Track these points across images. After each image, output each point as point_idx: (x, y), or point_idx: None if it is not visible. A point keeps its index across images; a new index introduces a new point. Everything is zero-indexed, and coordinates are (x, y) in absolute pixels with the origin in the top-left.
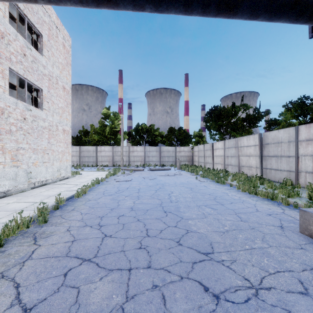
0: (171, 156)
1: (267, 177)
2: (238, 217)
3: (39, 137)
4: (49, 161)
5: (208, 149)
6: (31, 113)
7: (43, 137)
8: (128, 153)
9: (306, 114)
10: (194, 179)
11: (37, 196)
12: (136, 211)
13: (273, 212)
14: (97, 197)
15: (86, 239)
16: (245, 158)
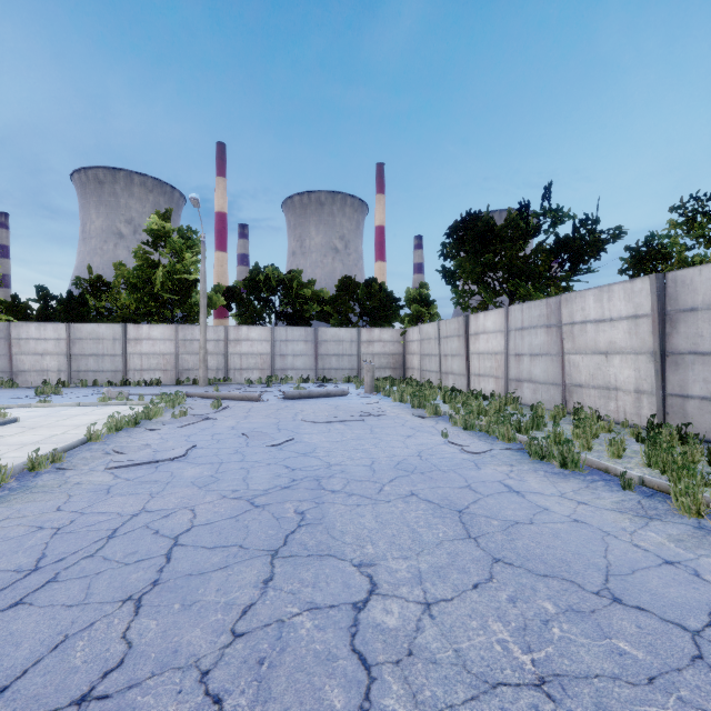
0: (347, 354)
1: (688, 426)
2: None
3: None
4: None
5: (451, 334)
6: None
7: None
8: (223, 345)
9: None
10: (438, 440)
11: None
12: None
13: None
14: None
15: None
16: (589, 359)
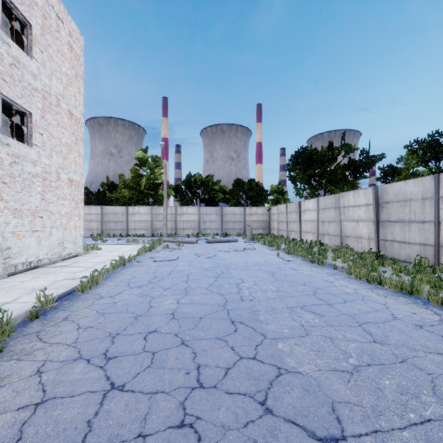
0: (238, 221)
1: (386, 253)
2: (367, 334)
3: (25, 190)
4: (43, 229)
5: (292, 211)
6: (9, 150)
7: (32, 190)
8: (174, 216)
9: (441, 159)
10: (275, 257)
11: (12, 291)
12: (180, 320)
13: (423, 321)
14: (116, 291)
15: (69, 398)
16: (351, 224)
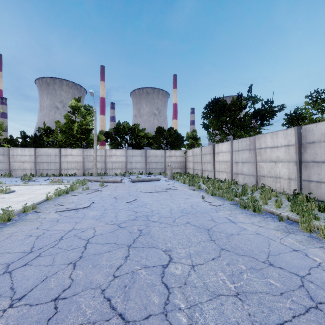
0: (159, 162)
1: (311, 194)
2: None
3: None
4: None
5: (206, 153)
6: None
7: None
8: (104, 158)
9: None
10: (200, 200)
11: None
12: None
13: None
14: None
15: None
16: (267, 164)
